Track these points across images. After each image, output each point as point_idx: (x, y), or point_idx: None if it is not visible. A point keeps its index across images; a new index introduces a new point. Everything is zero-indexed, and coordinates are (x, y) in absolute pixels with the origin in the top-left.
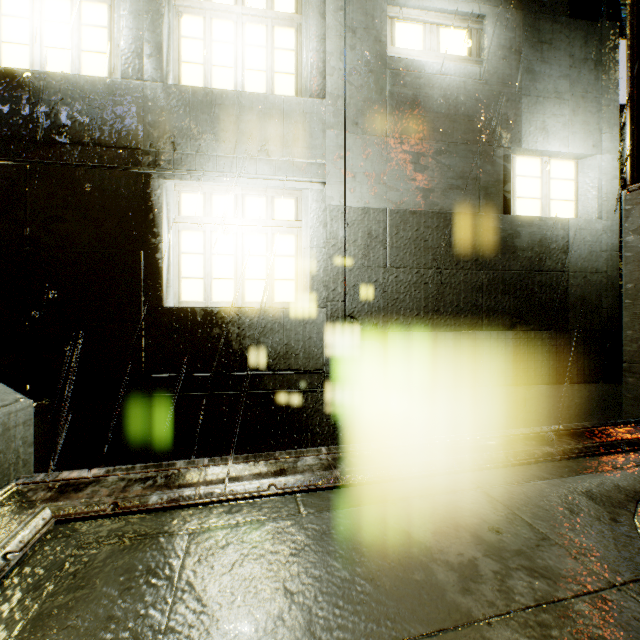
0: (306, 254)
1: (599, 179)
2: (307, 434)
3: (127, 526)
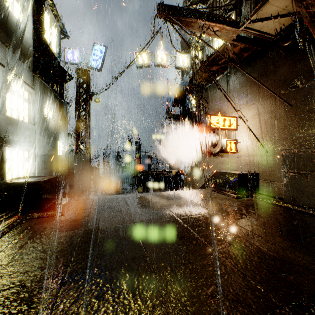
0: (32, 167)
1: (66, 147)
2: None
3: None
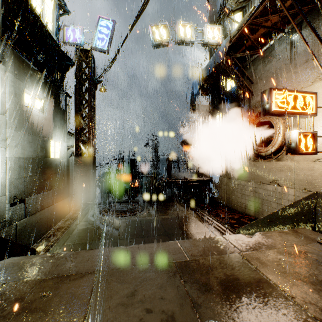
0: None
1: (65, 148)
2: None
3: (54, 251)
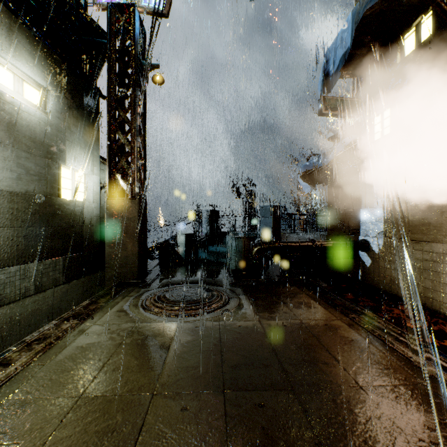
0: None
1: (94, 185)
2: None
3: None
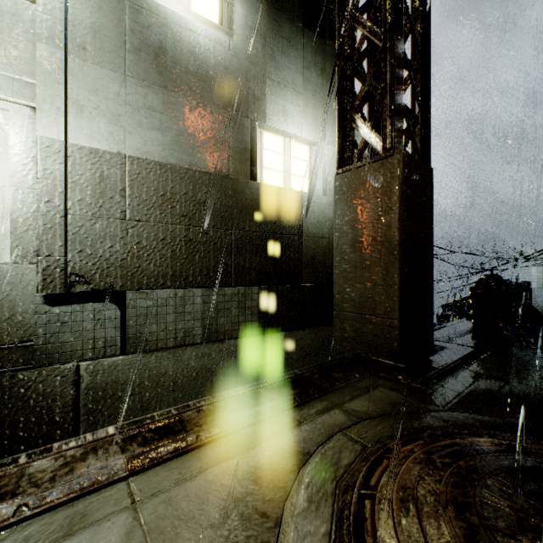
0: (6, 194)
1: (324, 164)
2: (3, 428)
3: None
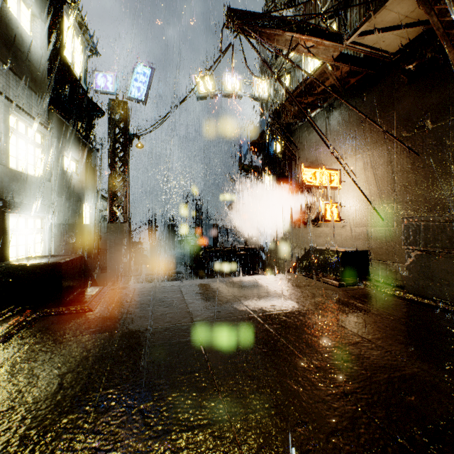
0: (46, 242)
1: (95, 213)
2: None
3: None
